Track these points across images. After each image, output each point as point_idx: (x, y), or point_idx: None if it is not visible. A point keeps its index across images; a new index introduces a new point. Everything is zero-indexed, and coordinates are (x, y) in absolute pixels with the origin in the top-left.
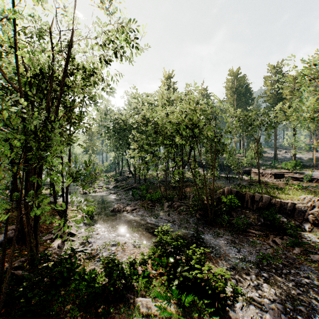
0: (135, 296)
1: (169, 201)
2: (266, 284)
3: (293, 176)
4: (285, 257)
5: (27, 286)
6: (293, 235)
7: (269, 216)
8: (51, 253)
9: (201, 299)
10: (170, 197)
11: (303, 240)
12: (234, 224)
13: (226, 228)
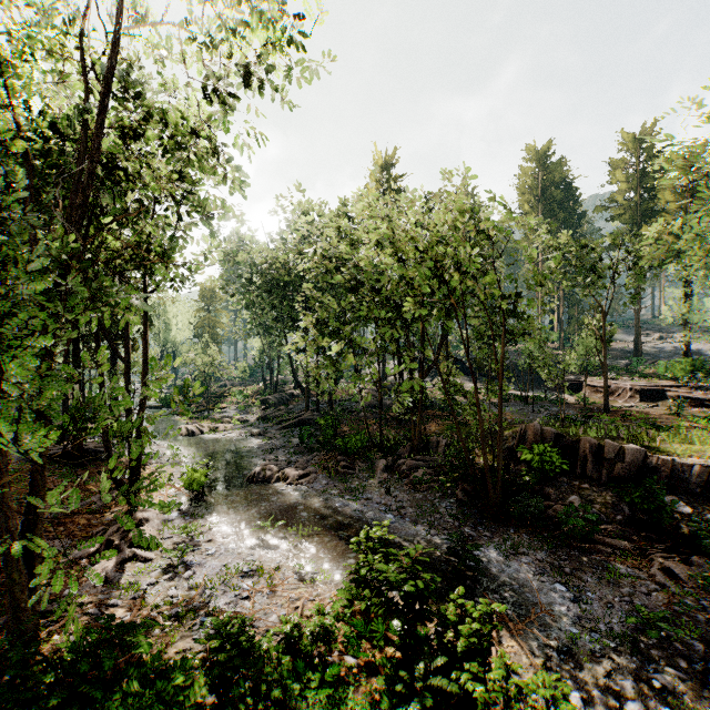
0: None
1: (387, 456)
2: None
3: (688, 395)
4: (706, 619)
5: None
6: None
7: (647, 500)
8: (82, 602)
9: None
10: (391, 444)
11: None
12: (554, 519)
13: (533, 528)
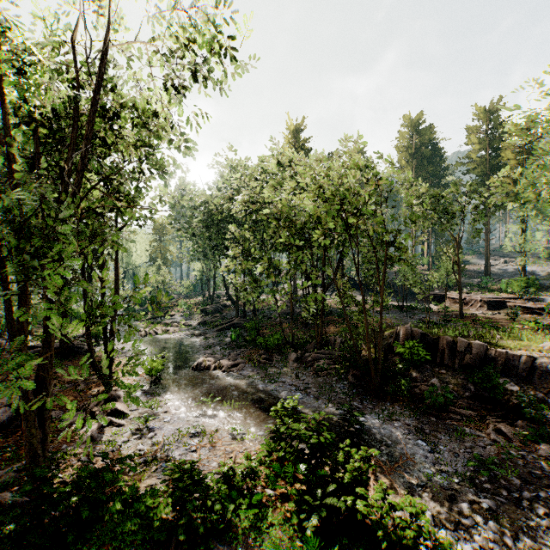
0: (232, 548)
1: (297, 350)
2: (494, 523)
3: (523, 305)
4: (524, 463)
5: (12, 532)
6: (536, 419)
7: (486, 381)
8: (76, 453)
9: None
10: (300, 342)
11: None
12: (419, 395)
13: (404, 402)
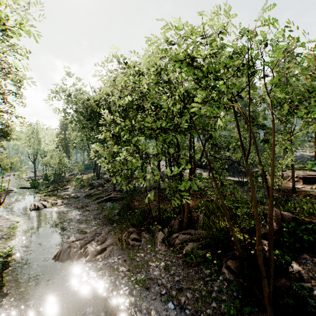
0: None
1: (164, 228)
2: None
3: None
4: None
5: None
6: None
7: None
8: None
9: None
10: (165, 216)
11: None
12: None
13: None
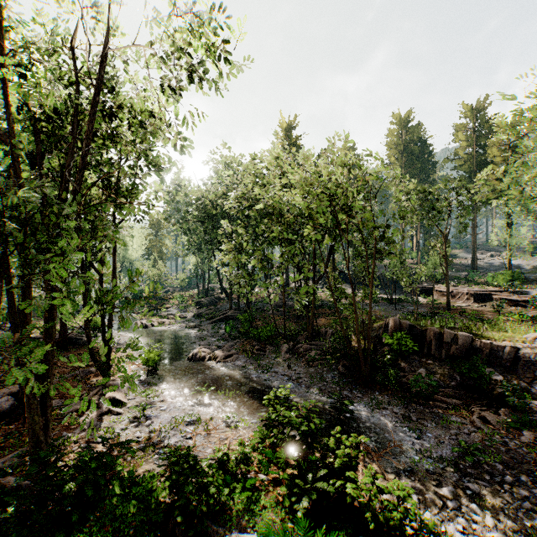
0: (226, 529)
1: (289, 342)
2: (476, 506)
3: (508, 297)
4: (507, 450)
5: (17, 513)
6: (519, 407)
7: (471, 370)
8: (76, 440)
9: (353, 535)
10: (292, 334)
11: (536, 417)
12: (407, 385)
13: (392, 391)
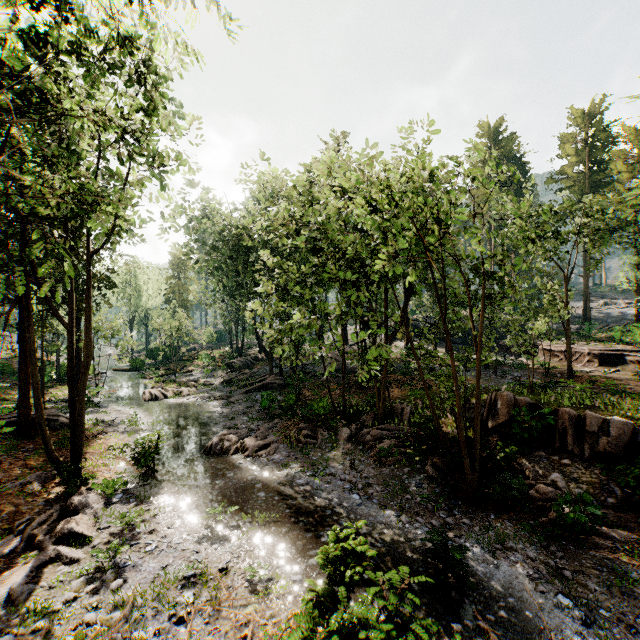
0: None
1: (351, 424)
2: None
3: None
4: None
5: None
6: None
7: None
8: None
9: None
10: (354, 411)
11: None
12: (537, 501)
13: (515, 512)
